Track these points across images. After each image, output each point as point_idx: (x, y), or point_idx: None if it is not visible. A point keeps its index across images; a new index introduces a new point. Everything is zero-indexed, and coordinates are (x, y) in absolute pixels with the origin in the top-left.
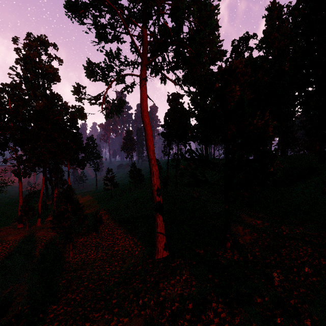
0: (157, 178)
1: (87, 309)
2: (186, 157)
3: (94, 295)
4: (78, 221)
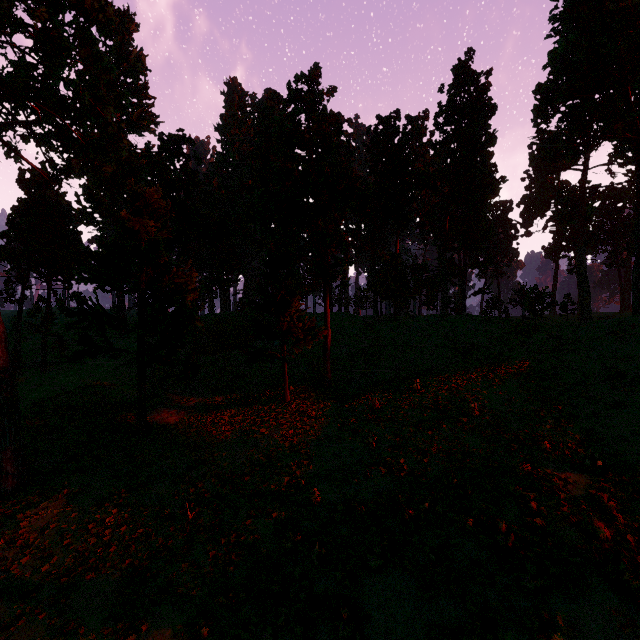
0: (4, 346)
1: None
2: (70, 311)
3: None
4: None
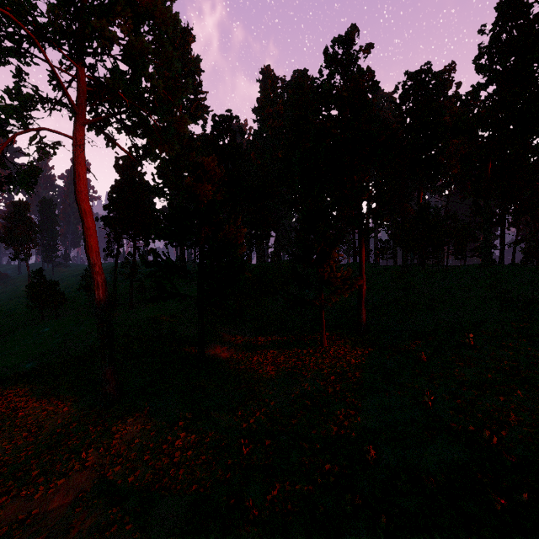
0: (104, 291)
1: None
2: (149, 263)
3: None
4: None
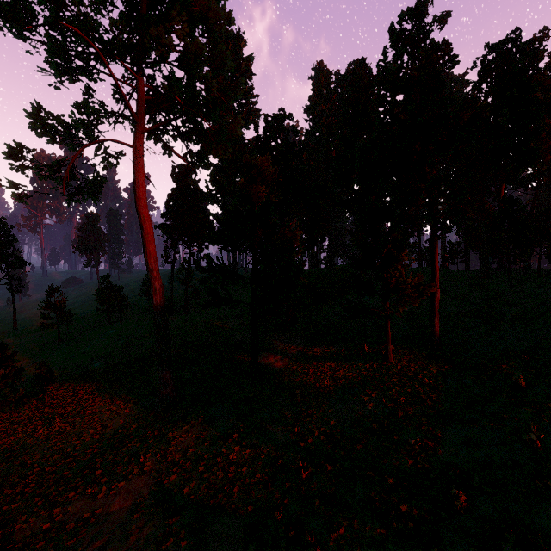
0: (161, 296)
1: (52, 495)
2: (203, 268)
3: (60, 477)
4: (5, 380)
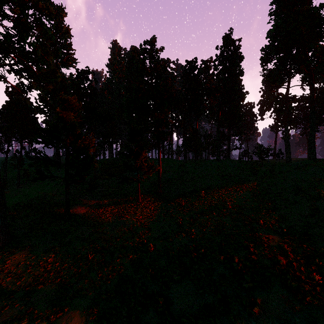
0: None
1: None
2: (31, 157)
3: None
4: None
